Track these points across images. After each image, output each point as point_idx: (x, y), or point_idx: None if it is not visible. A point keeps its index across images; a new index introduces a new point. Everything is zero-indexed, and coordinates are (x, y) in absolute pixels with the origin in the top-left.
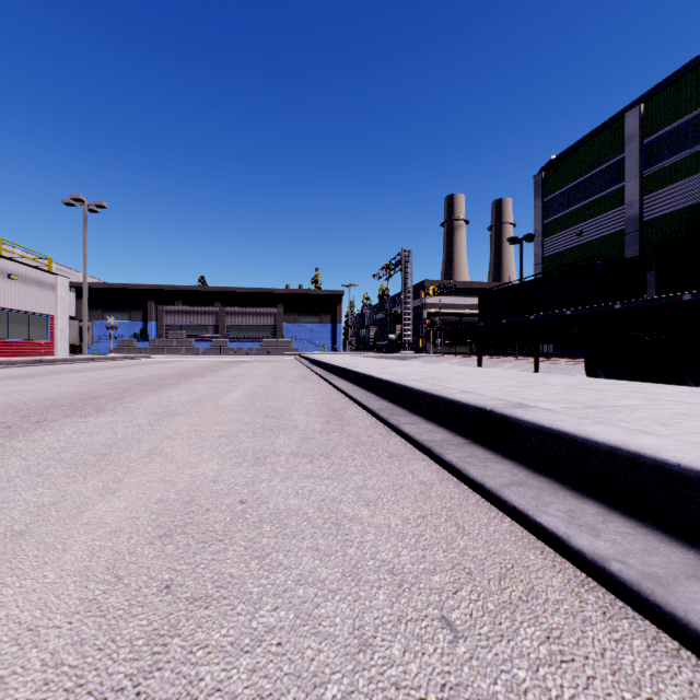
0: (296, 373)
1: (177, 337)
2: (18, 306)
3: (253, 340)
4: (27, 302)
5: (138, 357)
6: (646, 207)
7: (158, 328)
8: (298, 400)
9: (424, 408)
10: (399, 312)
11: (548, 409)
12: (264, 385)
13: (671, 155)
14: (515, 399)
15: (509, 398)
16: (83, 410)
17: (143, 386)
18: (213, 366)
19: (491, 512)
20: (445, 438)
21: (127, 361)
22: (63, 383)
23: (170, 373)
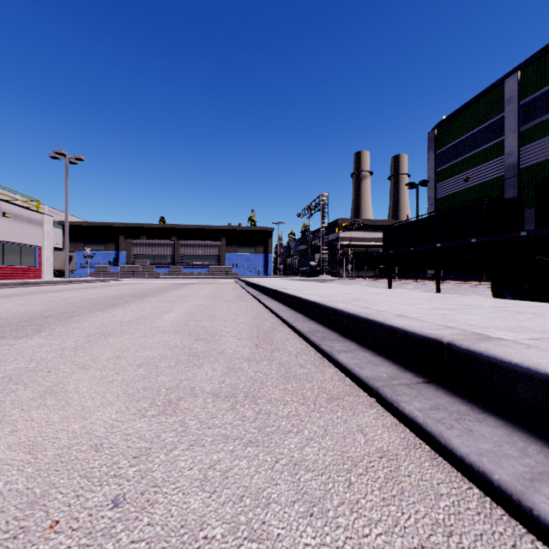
0: (234, 293)
1: (142, 264)
2: (11, 239)
3: (202, 267)
4: (19, 235)
5: (109, 279)
6: (523, 156)
7: (127, 257)
8: (230, 320)
9: (356, 332)
10: (318, 243)
11: (524, 343)
12: (203, 304)
13: (544, 113)
14: (461, 326)
15: (452, 324)
16: (22, 331)
17: (97, 305)
18: (166, 288)
19: (521, 540)
20: (391, 373)
21: (99, 283)
22: (30, 302)
23: (127, 293)
